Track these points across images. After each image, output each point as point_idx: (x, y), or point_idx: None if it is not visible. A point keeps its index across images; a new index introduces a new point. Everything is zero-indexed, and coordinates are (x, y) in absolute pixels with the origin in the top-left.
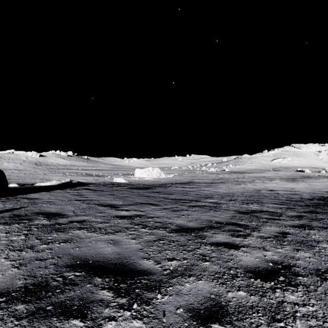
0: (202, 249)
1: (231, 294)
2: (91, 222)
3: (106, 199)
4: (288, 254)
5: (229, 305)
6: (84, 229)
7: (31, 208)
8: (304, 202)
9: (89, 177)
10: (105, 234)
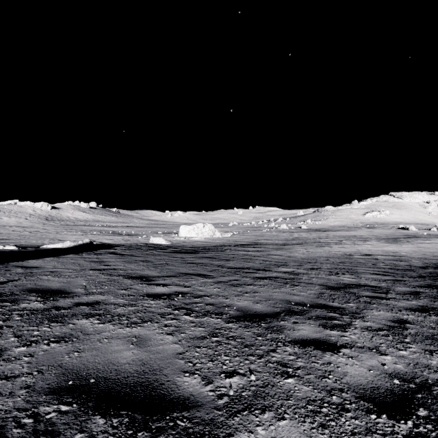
0: (279, 352)
1: None
2: (109, 304)
3: (136, 267)
4: (419, 361)
5: None
6: (95, 317)
7: (22, 282)
8: (415, 271)
9: (118, 236)
10: (126, 326)
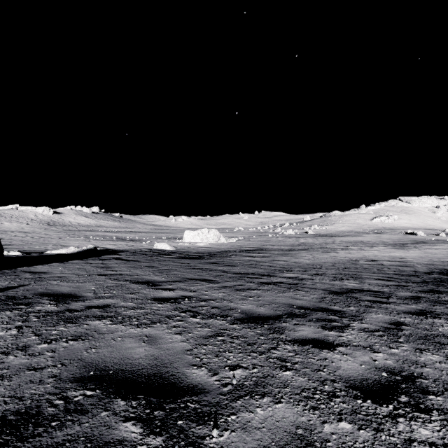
0: (280, 349)
1: (328, 427)
2: (119, 307)
3: (142, 273)
4: (409, 358)
5: (327, 447)
6: (107, 318)
7: (33, 286)
8: (419, 277)
9: (121, 241)
10: (137, 326)
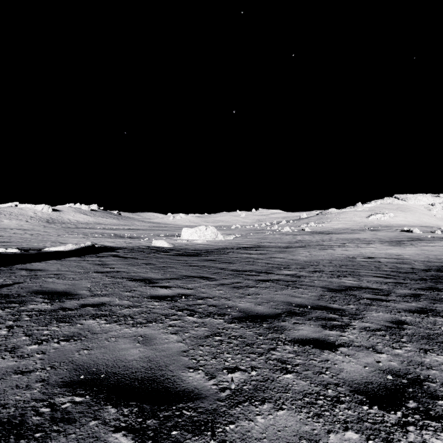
0: (279, 350)
1: (334, 437)
2: (114, 305)
3: (139, 270)
4: (413, 359)
5: None
6: (102, 317)
7: (28, 284)
8: (417, 274)
9: (120, 239)
10: (132, 326)
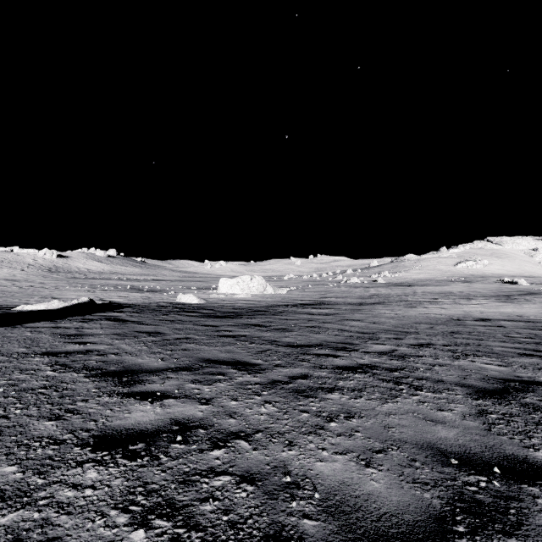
0: None
1: None
2: None
3: (130, 347)
4: None
5: None
6: None
7: None
8: None
9: (136, 292)
10: None
